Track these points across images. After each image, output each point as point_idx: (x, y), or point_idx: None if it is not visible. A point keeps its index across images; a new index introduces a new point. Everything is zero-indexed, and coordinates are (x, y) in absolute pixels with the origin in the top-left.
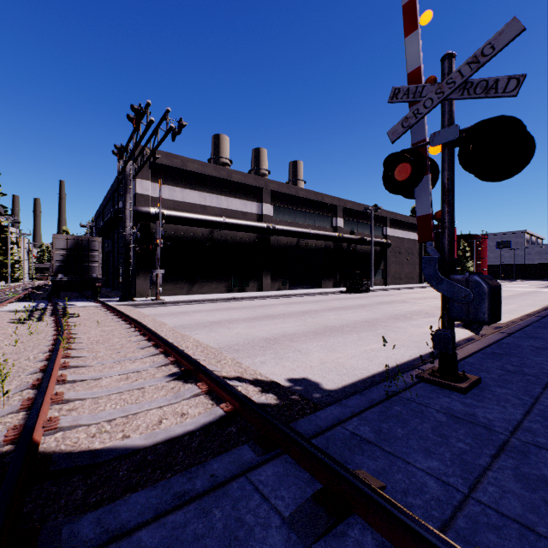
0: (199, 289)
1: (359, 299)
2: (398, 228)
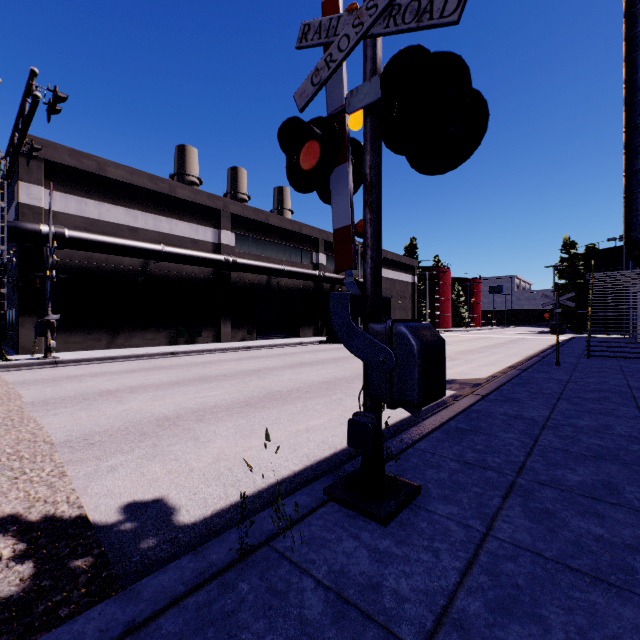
0: (126, 341)
1: (337, 350)
2: (389, 268)
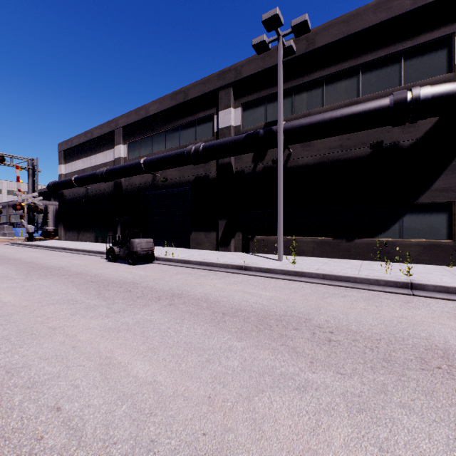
0: (82, 238)
1: None
2: None
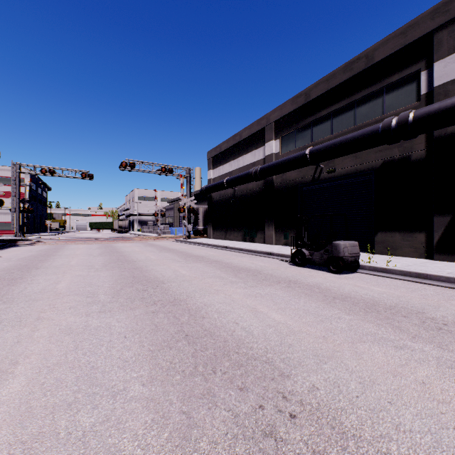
0: (229, 236)
1: (181, 259)
2: None
